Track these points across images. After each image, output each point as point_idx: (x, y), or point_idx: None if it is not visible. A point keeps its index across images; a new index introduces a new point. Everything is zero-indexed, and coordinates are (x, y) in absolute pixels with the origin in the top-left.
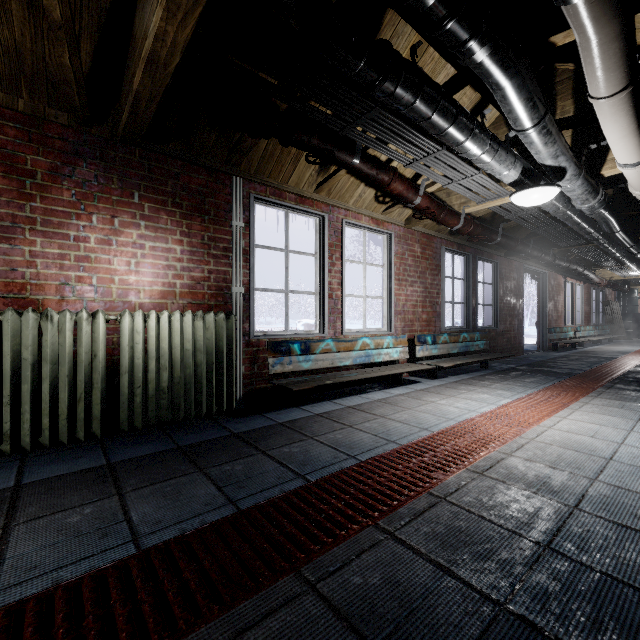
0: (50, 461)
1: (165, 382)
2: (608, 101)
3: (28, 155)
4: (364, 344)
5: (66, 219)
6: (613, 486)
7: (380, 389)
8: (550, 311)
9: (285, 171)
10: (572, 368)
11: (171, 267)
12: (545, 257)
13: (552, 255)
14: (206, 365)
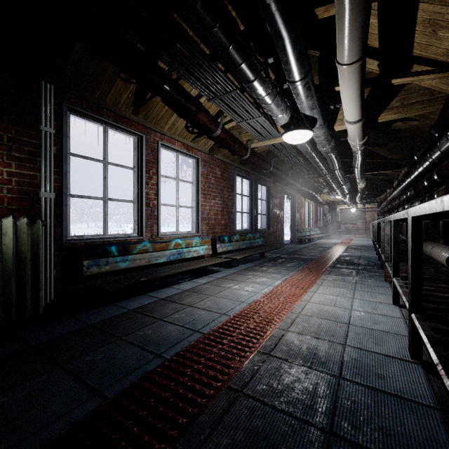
0: None
1: None
2: (348, 68)
3: None
4: (177, 244)
5: None
6: (357, 349)
7: (190, 279)
8: (297, 219)
9: (102, 88)
10: (311, 255)
11: None
12: (297, 184)
13: (300, 183)
14: (3, 273)
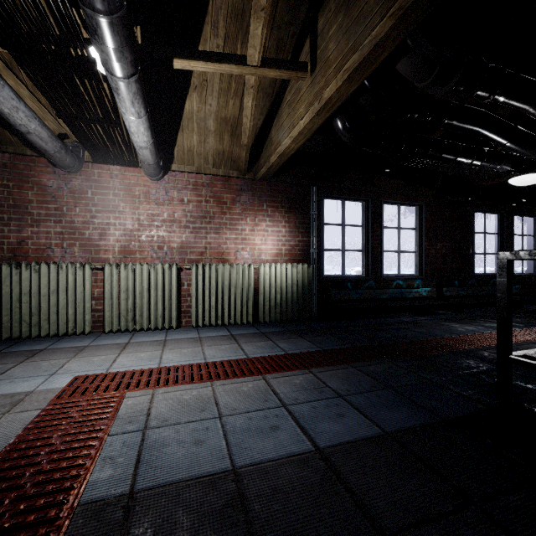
0: (237, 329)
1: (279, 300)
2: None
3: (224, 195)
4: (398, 284)
5: (237, 221)
6: None
7: (410, 316)
8: None
9: (342, 177)
10: None
11: (280, 240)
12: None
13: None
14: (298, 292)
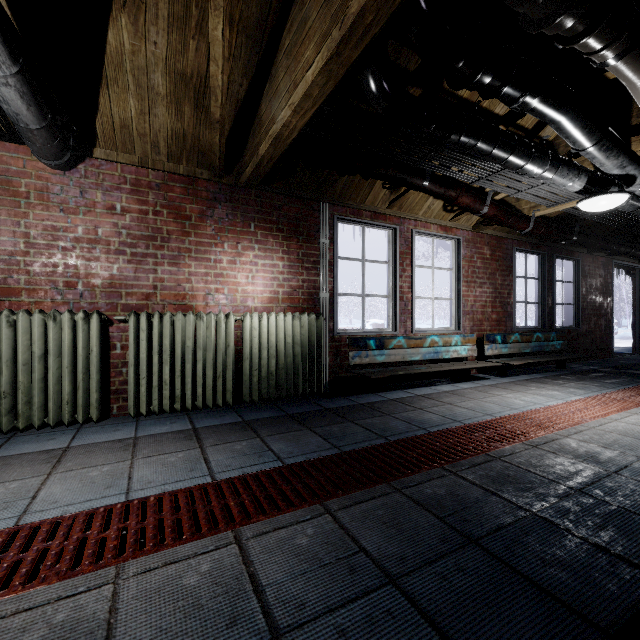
0: (206, 417)
1: (273, 367)
2: None
3: (187, 205)
4: (433, 342)
5: (209, 247)
6: None
7: (448, 383)
8: None
9: (362, 194)
10: None
11: (276, 279)
12: (636, 252)
13: None
14: (301, 355)
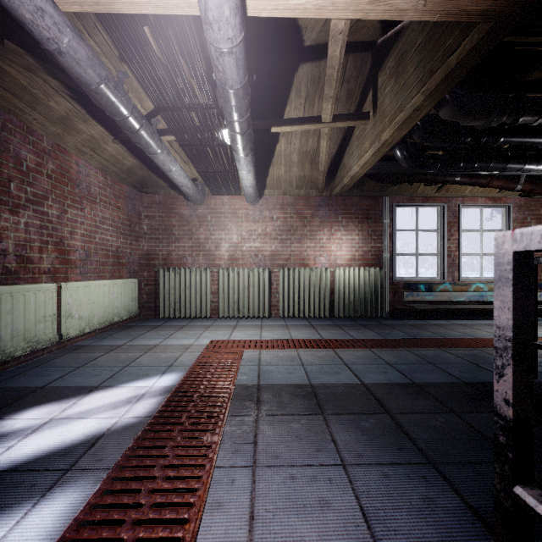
0: (315, 321)
1: (352, 299)
2: None
3: (305, 211)
4: (477, 288)
5: (316, 232)
6: None
7: (491, 320)
8: None
9: (414, 187)
10: None
11: (354, 247)
12: None
13: None
14: (370, 293)
